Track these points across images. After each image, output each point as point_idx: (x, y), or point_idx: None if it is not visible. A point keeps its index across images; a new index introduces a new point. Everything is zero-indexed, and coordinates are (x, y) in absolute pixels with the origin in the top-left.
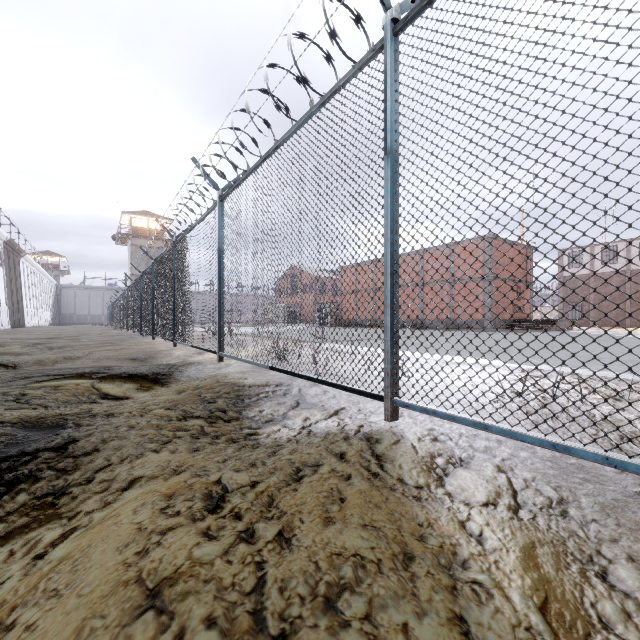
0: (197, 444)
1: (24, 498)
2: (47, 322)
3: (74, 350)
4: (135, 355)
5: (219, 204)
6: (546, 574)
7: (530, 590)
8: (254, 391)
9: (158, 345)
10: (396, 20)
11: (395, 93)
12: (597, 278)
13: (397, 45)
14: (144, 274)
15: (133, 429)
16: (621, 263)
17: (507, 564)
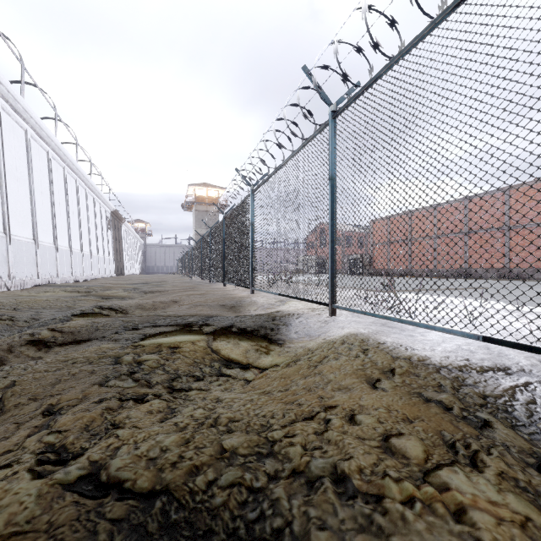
0: None
1: None
2: (138, 271)
3: (164, 295)
4: (222, 302)
5: (332, 122)
6: None
7: None
8: (490, 385)
9: (231, 291)
10: None
11: None
12: None
13: None
14: (213, 228)
15: None
16: None
17: None
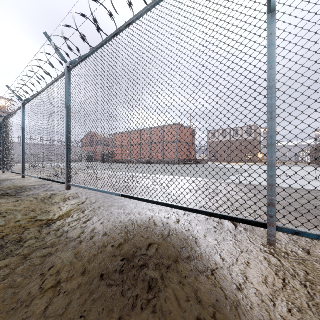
0: None
1: None
2: None
3: None
4: None
5: (22, 107)
6: (70, 212)
7: (62, 214)
8: (29, 187)
9: None
10: (69, 67)
11: (69, 89)
12: (220, 143)
13: (70, 74)
14: None
15: None
16: (228, 137)
17: (62, 212)
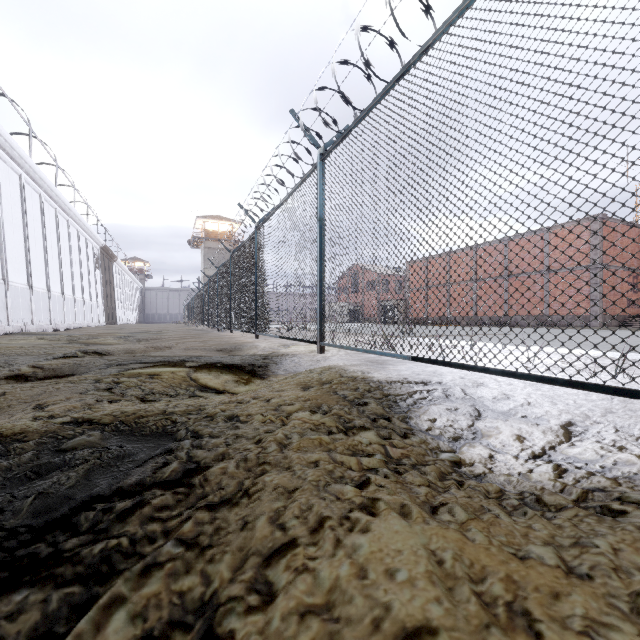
0: (416, 490)
1: (121, 636)
2: (134, 320)
3: (160, 342)
4: (220, 346)
5: (320, 164)
6: None
7: None
8: (401, 390)
9: (237, 338)
10: None
11: None
12: None
13: None
14: (220, 269)
15: (285, 449)
16: None
17: None
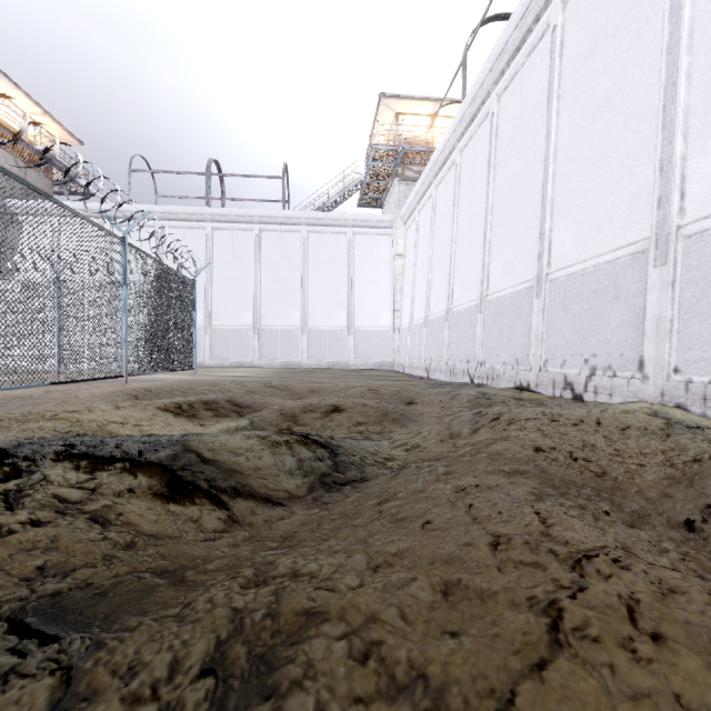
0: None
1: None
2: None
3: None
4: None
5: None
6: None
7: None
8: None
9: None
10: None
11: None
12: None
13: None
14: None
15: None
16: None
17: None
